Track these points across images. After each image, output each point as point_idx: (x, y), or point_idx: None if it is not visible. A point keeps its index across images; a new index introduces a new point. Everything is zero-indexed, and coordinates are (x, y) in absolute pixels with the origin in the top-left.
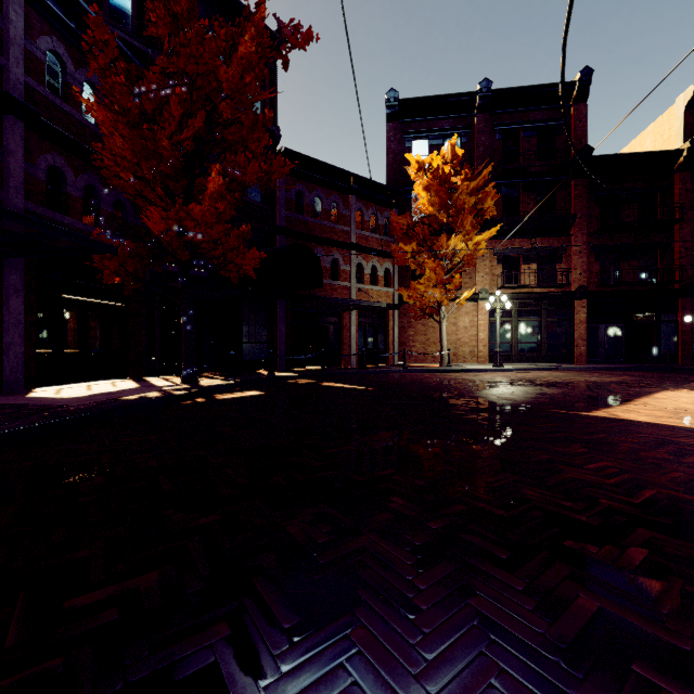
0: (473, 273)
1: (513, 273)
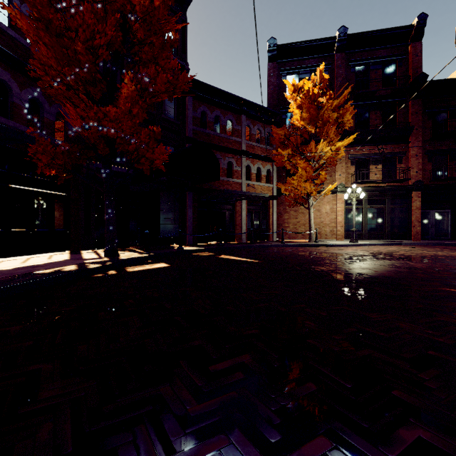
0: (332, 172)
1: (364, 172)
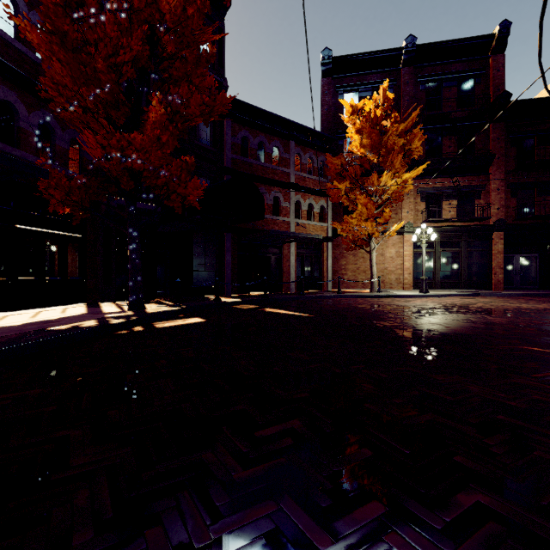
0: (398, 209)
1: (436, 208)
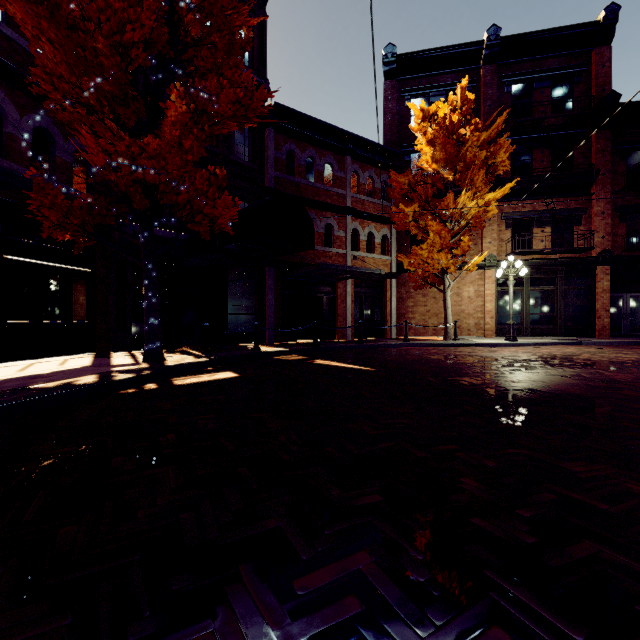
0: (478, 239)
1: (526, 237)
